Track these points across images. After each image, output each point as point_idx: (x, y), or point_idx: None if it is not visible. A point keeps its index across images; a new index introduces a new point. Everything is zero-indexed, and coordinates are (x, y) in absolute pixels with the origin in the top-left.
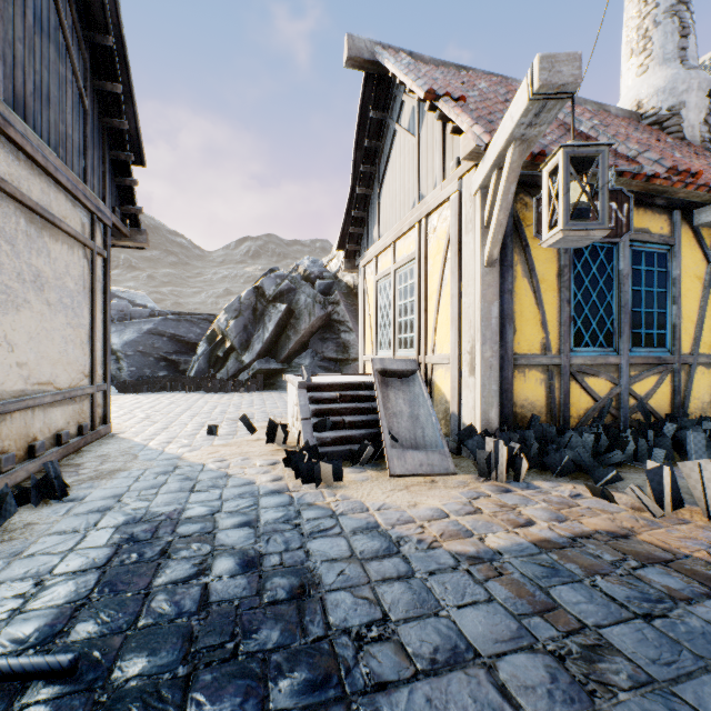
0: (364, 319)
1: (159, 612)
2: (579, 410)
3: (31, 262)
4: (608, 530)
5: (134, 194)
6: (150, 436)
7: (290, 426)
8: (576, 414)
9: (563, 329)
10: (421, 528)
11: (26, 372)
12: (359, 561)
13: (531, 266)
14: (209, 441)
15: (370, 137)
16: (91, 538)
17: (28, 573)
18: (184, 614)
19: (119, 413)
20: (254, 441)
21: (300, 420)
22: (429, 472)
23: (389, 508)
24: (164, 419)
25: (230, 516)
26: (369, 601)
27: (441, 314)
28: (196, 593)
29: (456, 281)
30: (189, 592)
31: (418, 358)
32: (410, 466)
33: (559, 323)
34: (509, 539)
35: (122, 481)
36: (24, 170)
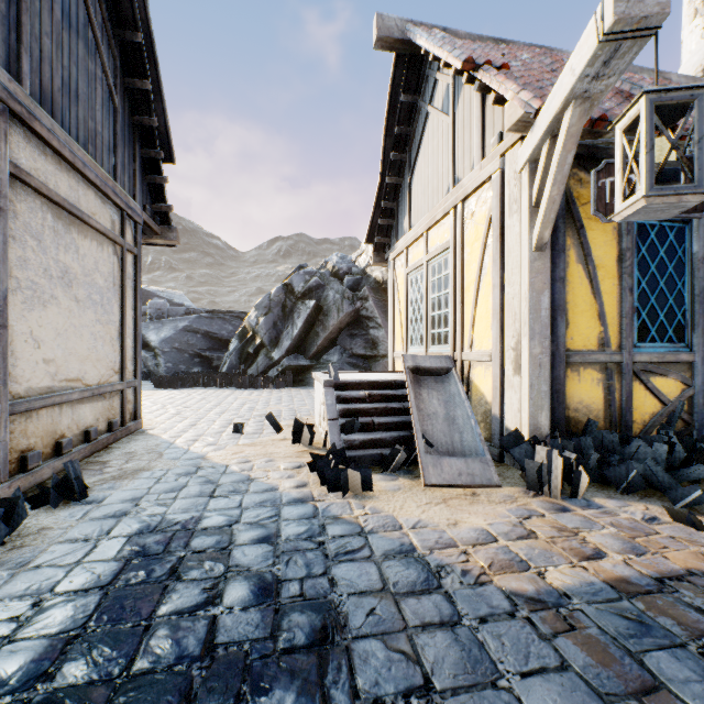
0: (394, 314)
1: (157, 654)
2: (643, 415)
3: (59, 258)
4: (703, 570)
5: (165, 192)
6: (178, 432)
7: (317, 425)
8: (639, 420)
9: (625, 321)
10: (465, 554)
11: (53, 369)
12: (392, 597)
13: (587, 250)
14: (234, 440)
15: (400, 122)
16: (101, 548)
17: (28, 590)
18: (185, 659)
19: (152, 409)
20: (280, 441)
21: (327, 420)
22: (469, 483)
23: (425, 526)
24: (194, 415)
25: (248, 528)
26: (406, 657)
27: (480, 307)
28: (201, 630)
29: (497, 269)
30: (194, 628)
31: (453, 354)
32: (447, 475)
33: (619, 315)
34: (576, 576)
35: (143, 482)
36: (52, 165)
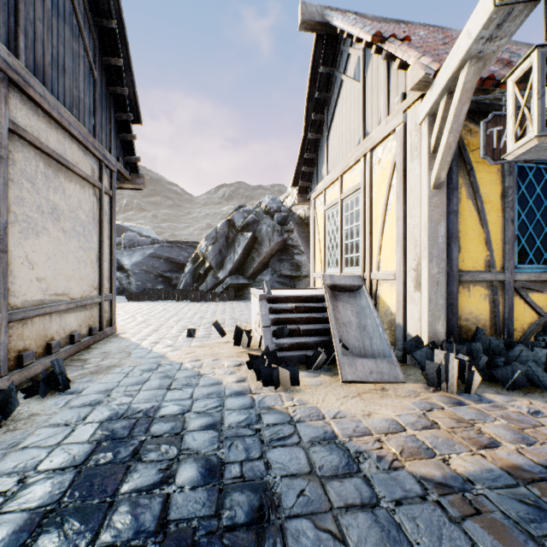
0: (315, 242)
1: (118, 528)
2: (523, 324)
3: (49, 198)
4: None
5: (134, 147)
6: (144, 336)
7: (253, 330)
8: (519, 328)
9: (508, 247)
10: (379, 442)
11: (44, 285)
12: (319, 479)
13: (475, 188)
14: (188, 342)
15: (320, 89)
16: (77, 432)
17: (16, 468)
18: (142, 534)
19: (124, 317)
20: (224, 343)
21: (261, 327)
22: (379, 380)
23: (344, 416)
24: (157, 322)
25: (198, 416)
26: (333, 536)
27: (386, 236)
28: (156, 507)
29: (401, 205)
30: (150, 505)
31: (363, 274)
32: (360, 373)
33: (503, 242)
34: (476, 463)
35: (115, 376)
36: (43, 124)
